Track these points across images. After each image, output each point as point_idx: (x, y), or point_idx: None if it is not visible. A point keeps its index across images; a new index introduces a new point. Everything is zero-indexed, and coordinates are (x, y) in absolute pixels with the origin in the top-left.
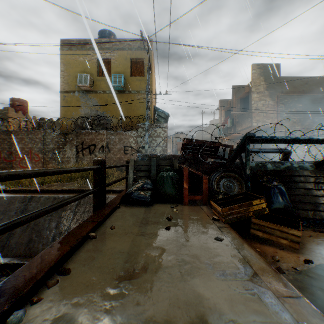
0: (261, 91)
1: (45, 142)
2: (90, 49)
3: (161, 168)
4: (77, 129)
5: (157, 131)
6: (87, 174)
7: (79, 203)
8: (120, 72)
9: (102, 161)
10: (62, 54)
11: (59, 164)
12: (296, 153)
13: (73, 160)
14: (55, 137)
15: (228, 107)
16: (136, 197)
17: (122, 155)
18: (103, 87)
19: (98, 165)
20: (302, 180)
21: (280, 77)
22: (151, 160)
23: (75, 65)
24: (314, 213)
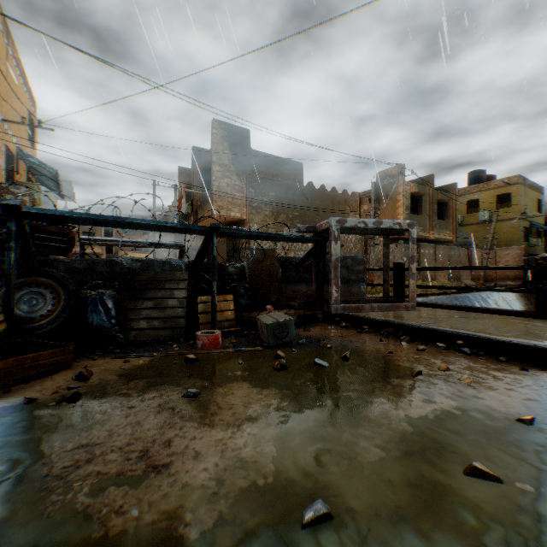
0: (226, 163)
1: None
2: None
3: None
4: None
5: None
6: None
7: None
8: None
9: None
10: None
11: None
12: None
13: None
14: None
15: (189, 181)
16: None
17: None
18: None
19: None
20: (159, 286)
21: (251, 150)
22: None
23: None
24: (158, 332)
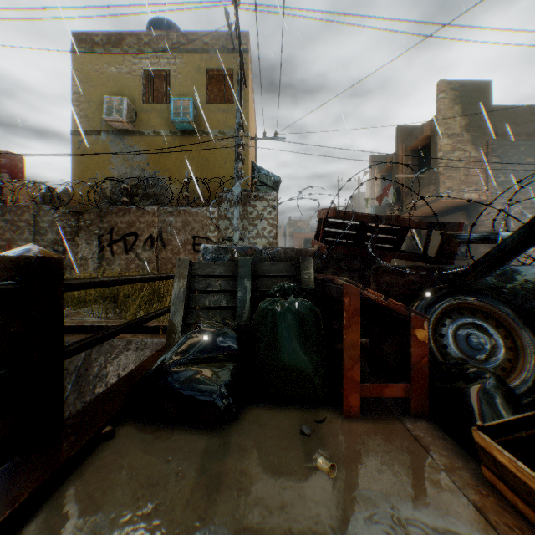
0: (456, 133)
1: (38, 229)
2: (129, 52)
3: (265, 286)
4: (104, 204)
5: (258, 207)
6: (114, 292)
7: (88, 357)
8: (188, 96)
9: (31, 263)
10: (67, 52)
11: (66, 271)
12: (529, 250)
13: (94, 264)
14: (59, 220)
15: (387, 168)
16: (178, 391)
17: (189, 254)
18: (154, 124)
19: (17, 279)
20: None
21: (491, 107)
22: (238, 261)
23: (101, 82)
24: None
